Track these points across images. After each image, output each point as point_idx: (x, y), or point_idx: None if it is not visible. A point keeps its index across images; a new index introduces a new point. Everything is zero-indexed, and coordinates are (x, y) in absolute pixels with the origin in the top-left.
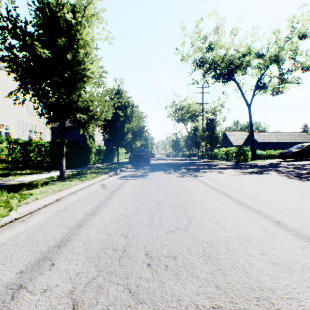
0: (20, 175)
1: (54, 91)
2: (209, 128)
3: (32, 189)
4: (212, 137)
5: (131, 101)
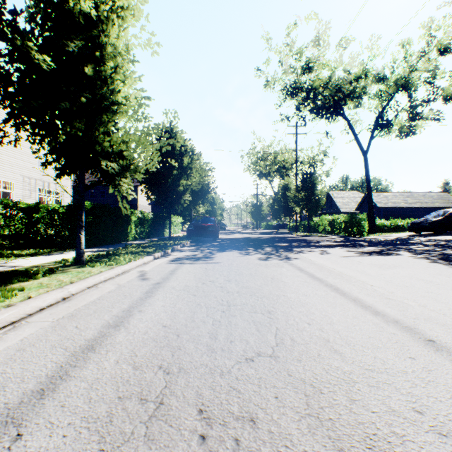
0: (16, 257)
1: (64, 125)
2: (307, 186)
3: (27, 281)
4: (310, 200)
5: (189, 146)
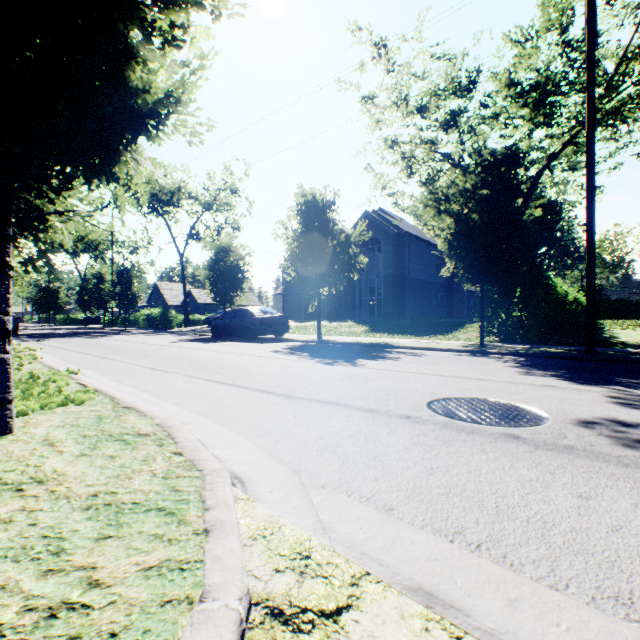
0: None
1: None
2: (125, 282)
3: None
4: (128, 296)
5: None
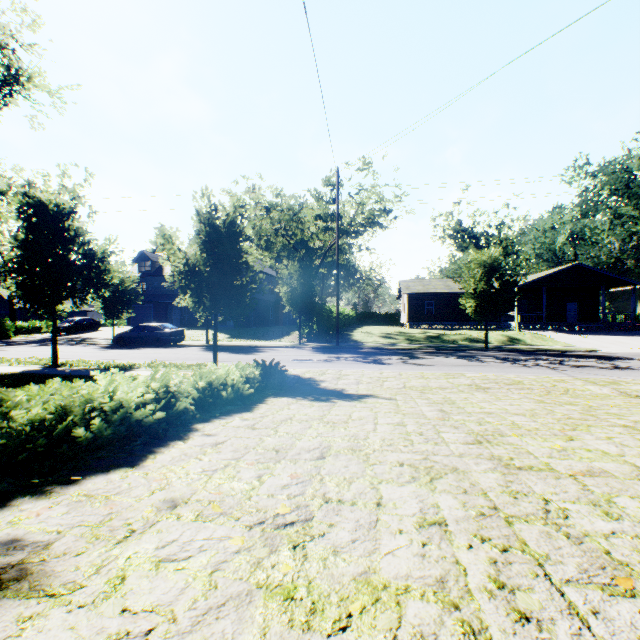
0: None
1: None
2: None
3: None
4: None
5: None
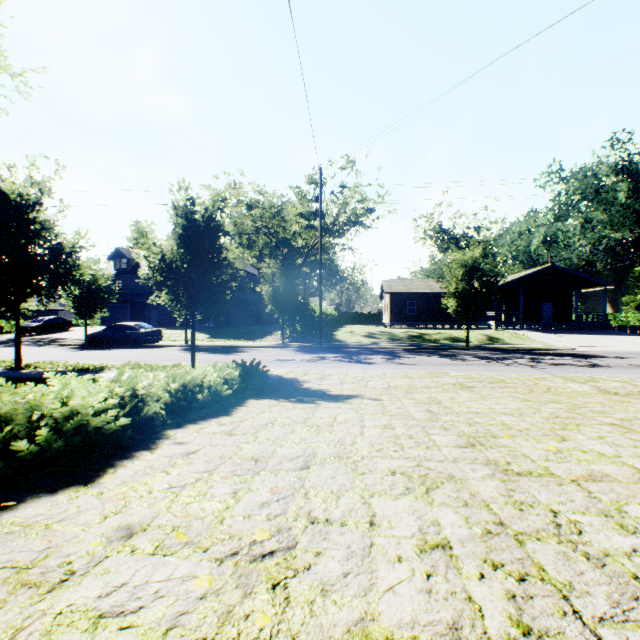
0: None
1: None
2: None
3: None
4: None
5: None
